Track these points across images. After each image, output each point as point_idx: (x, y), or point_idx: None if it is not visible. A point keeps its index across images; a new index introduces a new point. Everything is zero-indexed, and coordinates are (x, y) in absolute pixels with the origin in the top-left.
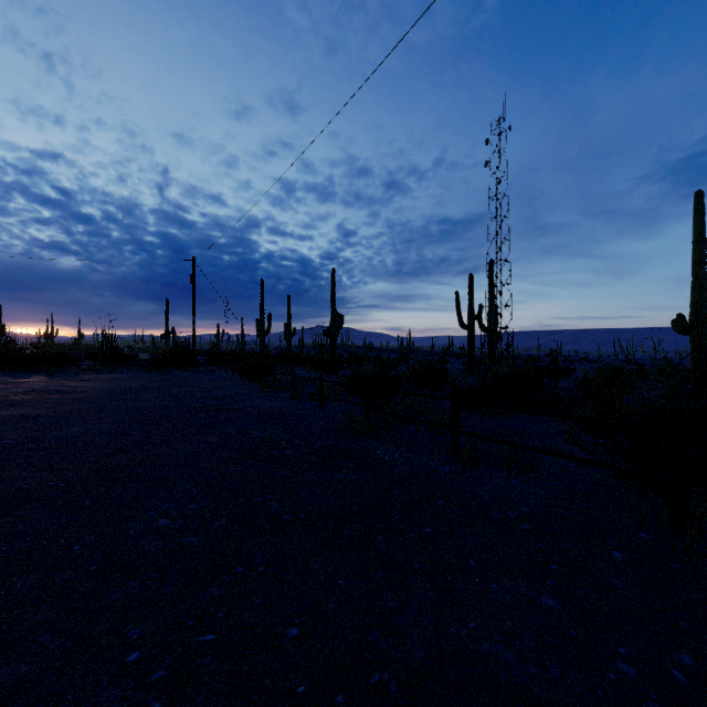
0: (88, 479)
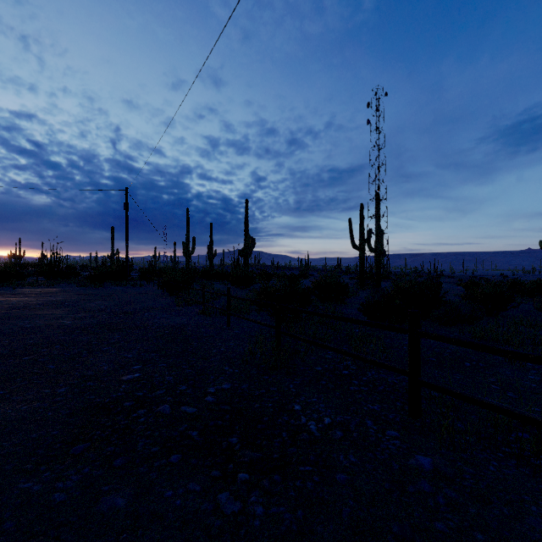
0: None
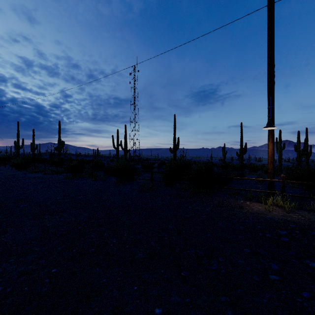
0: (2, 186)
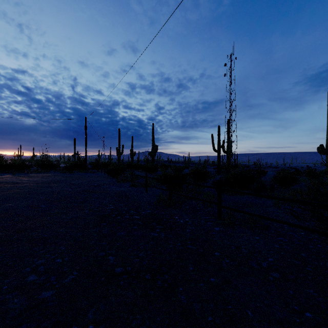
0: None
